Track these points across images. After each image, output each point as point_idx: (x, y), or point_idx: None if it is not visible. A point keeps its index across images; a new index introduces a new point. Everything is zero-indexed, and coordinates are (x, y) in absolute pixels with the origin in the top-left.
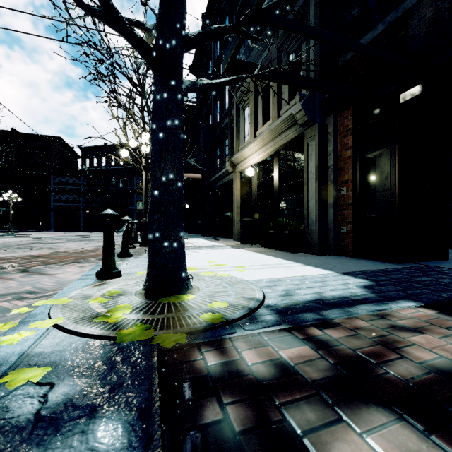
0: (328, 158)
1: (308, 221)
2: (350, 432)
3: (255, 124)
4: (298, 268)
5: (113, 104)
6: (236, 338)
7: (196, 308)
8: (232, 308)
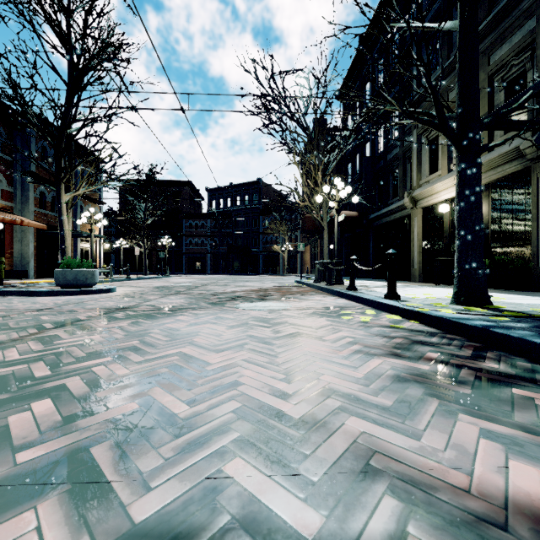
0: None
1: (538, 258)
2: None
3: (449, 156)
4: None
5: (289, 151)
6: None
7: (521, 311)
8: None
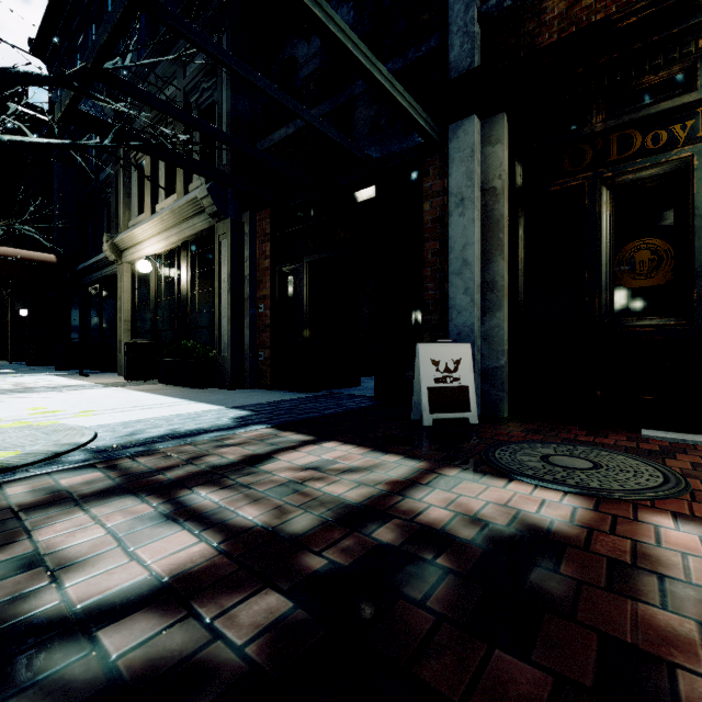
0: (245, 265)
1: (221, 345)
2: (84, 513)
3: (154, 193)
4: (182, 407)
5: None
6: (14, 482)
7: None
8: (26, 456)
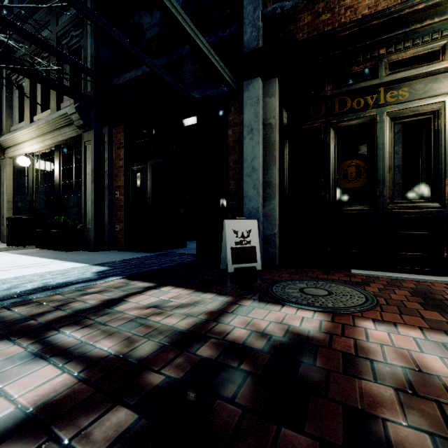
0: (105, 164)
1: (86, 220)
2: None
3: (32, 107)
4: (54, 265)
5: None
6: None
7: None
8: None
